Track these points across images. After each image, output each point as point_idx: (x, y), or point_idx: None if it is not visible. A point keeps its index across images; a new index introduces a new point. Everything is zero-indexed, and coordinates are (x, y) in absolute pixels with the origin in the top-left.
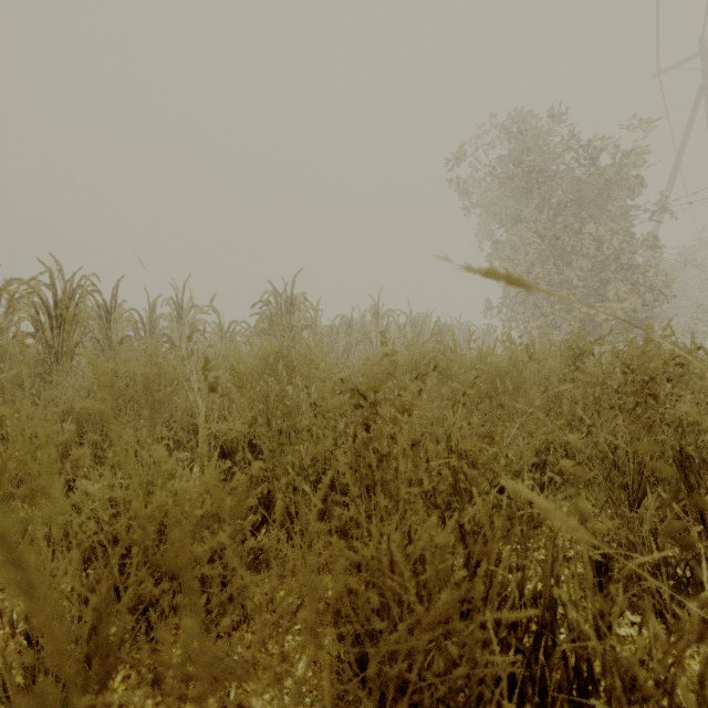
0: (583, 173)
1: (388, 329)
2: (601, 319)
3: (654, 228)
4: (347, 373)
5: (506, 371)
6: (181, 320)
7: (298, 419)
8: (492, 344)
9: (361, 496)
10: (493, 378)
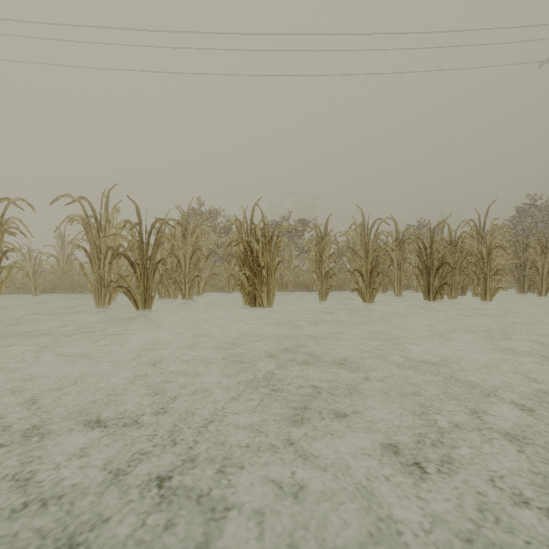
0: None
1: None
2: None
3: None
4: None
5: None
6: None
7: None
8: None
9: None
10: None
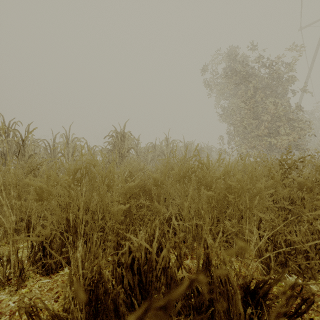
0: (268, 73)
1: (173, 149)
2: (278, 144)
3: (299, 101)
4: (137, 181)
5: (244, 181)
6: (68, 145)
7: (96, 218)
8: (223, 156)
9: (125, 313)
10: (238, 189)
